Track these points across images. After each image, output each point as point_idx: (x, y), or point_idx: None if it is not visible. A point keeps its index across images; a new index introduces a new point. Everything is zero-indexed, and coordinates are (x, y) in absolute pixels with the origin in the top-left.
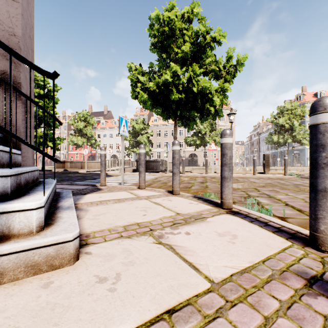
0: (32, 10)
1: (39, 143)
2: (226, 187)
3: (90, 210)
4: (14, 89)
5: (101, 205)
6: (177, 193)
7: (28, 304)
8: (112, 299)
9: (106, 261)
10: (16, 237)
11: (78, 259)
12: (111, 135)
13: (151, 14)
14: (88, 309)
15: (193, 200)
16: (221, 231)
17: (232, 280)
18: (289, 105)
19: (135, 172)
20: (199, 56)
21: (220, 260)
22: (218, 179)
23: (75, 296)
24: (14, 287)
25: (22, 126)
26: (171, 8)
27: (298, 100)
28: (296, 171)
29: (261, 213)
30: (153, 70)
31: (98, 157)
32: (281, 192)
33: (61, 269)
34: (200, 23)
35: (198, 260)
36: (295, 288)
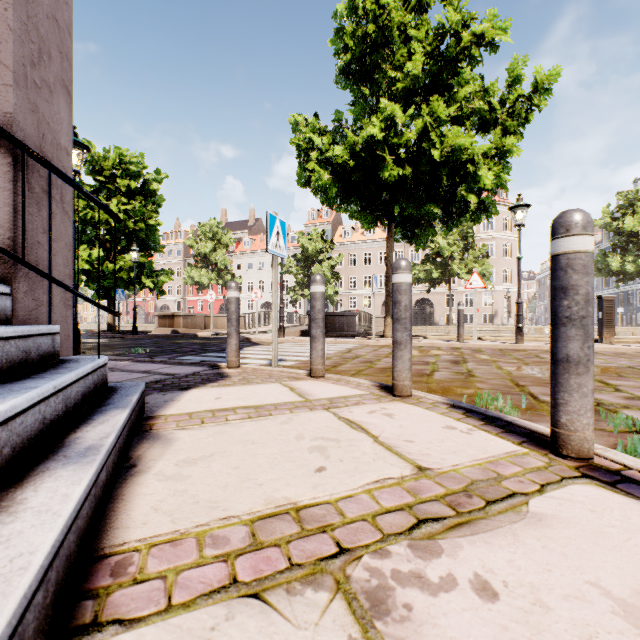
0: None
1: (128, 281)
2: (575, 392)
3: (177, 443)
4: None
5: (210, 424)
6: (405, 393)
7: None
8: None
9: None
10: None
11: None
12: (263, 264)
13: (338, 6)
14: None
15: (453, 416)
16: (621, 586)
17: None
18: None
19: (305, 338)
20: (443, 83)
21: None
22: (490, 355)
23: None
24: None
25: (15, 223)
26: None
27: None
28: None
29: None
30: (342, 126)
31: None
32: None
33: None
34: (447, 6)
35: None
36: None
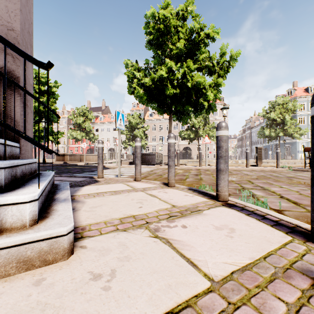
0: (31, 6)
1: (40, 137)
2: (222, 180)
3: (87, 202)
4: (12, 83)
5: (98, 197)
6: (172, 185)
7: (17, 303)
8: (106, 299)
9: (101, 255)
10: (9, 231)
11: (72, 254)
12: (109, 129)
13: (147, 12)
14: (81, 311)
15: (188, 192)
16: (218, 224)
17: (233, 279)
18: (281, 100)
19: (131, 165)
20: (193, 52)
21: (218, 256)
22: (211, 172)
23: (67, 296)
24: (4, 284)
25: (20, 119)
26: (166, 6)
27: (289, 95)
28: (287, 164)
29: (257, 206)
30: (149, 67)
31: (96, 150)
32: (274, 185)
33: (54, 264)
34: (194, 20)
35: (195, 255)
36: (301, 288)
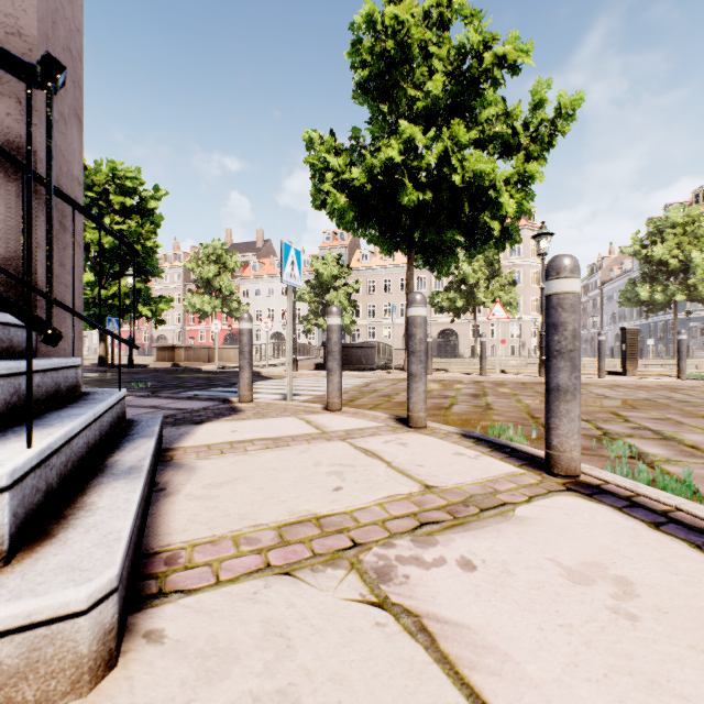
0: None
1: (123, 309)
2: (564, 417)
3: (200, 470)
4: (18, 168)
5: (230, 454)
6: (420, 424)
7: None
8: None
9: (201, 681)
10: None
11: (111, 667)
12: (272, 290)
13: (355, 17)
14: None
15: (463, 444)
16: (571, 560)
17: None
18: (679, 214)
19: (319, 371)
20: (465, 104)
21: None
22: (512, 388)
23: None
24: None
25: (39, 258)
26: None
27: (700, 201)
28: (696, 369)
29: (675, 497)
30: (360, 145)
31: None
32: (689, 426)
33: None
34: (468, 26)
35: (525, 702)
36: None
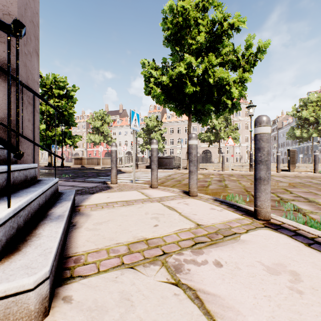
0: None
1: (59, 141)
2: (263, 192)
3: (92, 216)
4: None
5: (106, 208)
6: (194, 194)
7: None
8: None
9: None
10: None
11: (46, 315)
12: (126, 132)
13: (164, 7)
14: None
15: (215, 204)
16: (268, 262)
17: None
18: (314, 96)
19: (148, 169)
20: (214, 46)
21: None
22: (236, 177)
23: None
24: None
25: None
26: None
27: None
28: None
29: (317, 230)
30: (166, 65)
31: None
32: (320, 195)
33: None
34: (216, 10)
35: None
36: None
